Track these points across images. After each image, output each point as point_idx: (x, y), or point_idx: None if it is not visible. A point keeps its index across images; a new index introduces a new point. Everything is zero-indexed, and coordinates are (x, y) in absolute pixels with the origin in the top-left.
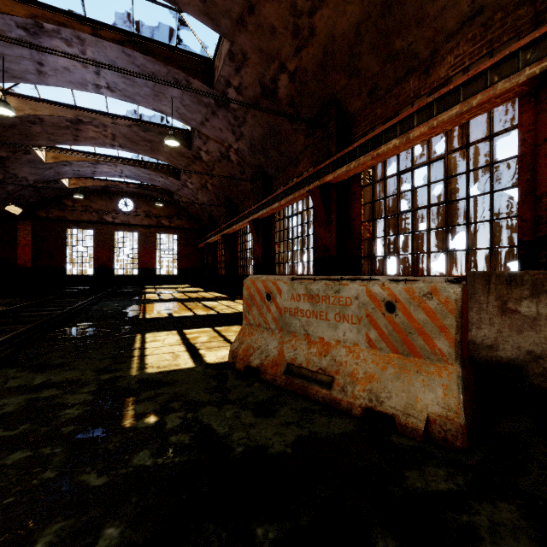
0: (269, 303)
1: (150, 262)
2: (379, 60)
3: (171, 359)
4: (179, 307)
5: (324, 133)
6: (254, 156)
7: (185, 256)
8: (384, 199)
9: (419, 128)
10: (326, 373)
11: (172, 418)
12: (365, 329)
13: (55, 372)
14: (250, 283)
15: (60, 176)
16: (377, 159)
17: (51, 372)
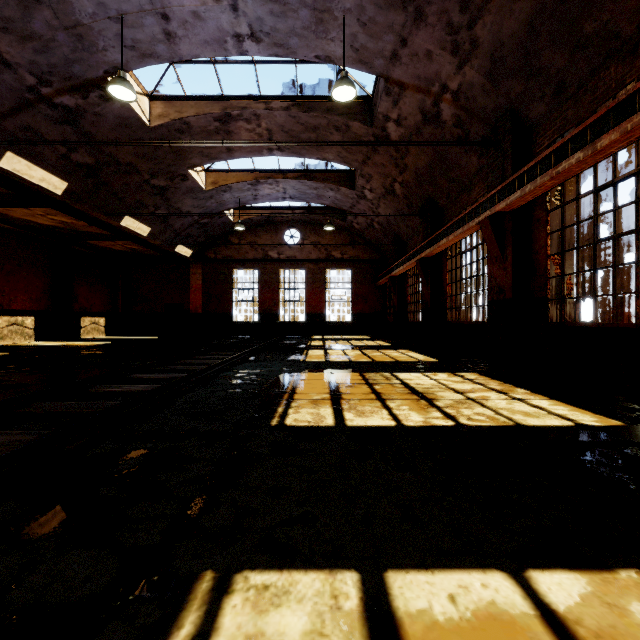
0: None
1: (319, 306)
2: None
3: None
4: (356, 386)
5: None
6: (495, 90)
7: (361, 297)
8: None
9: None
10: None
11: None
12: None
13: None
14: None
15: (222, 207)
16: None
17: None
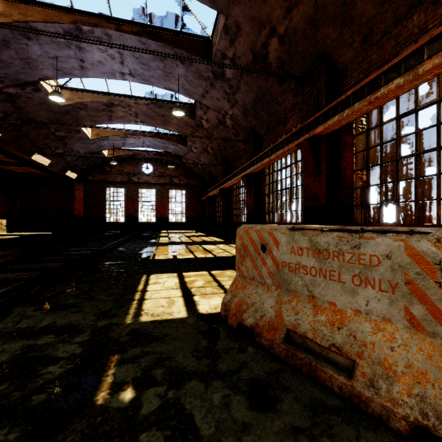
0: (264, 256)
1: (165, 212)
2: (375, 2)
3: (166, 305)
4: (183, 249)
5: (313, 88)
6: (246, 120)
7: (191, 207)
8: (380, 146)
9: (431, 60)
10: (342, 354)
11: (150, 396)
12: (403, 301)
13: (63, 313)
14: (243, 232)
15: (101, 148)
16: (374, 103)
17: (60, 313)
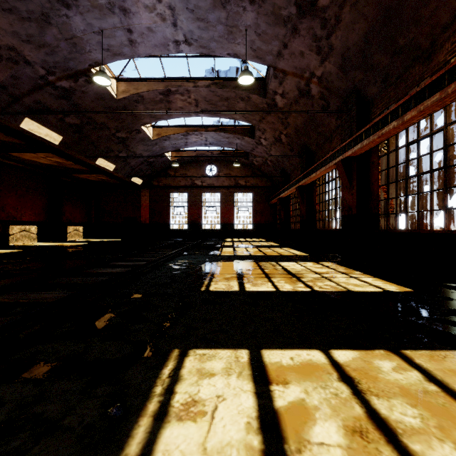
0: None
1: (230, 218)
2: None
3: None
4: (253, 270)
5: None
6: (345, 77)
7: (259, 212)
8: None
9: None
10: None
11: None
12: None
13: None
14: None
15: (163, 150)
16: None
17: None
